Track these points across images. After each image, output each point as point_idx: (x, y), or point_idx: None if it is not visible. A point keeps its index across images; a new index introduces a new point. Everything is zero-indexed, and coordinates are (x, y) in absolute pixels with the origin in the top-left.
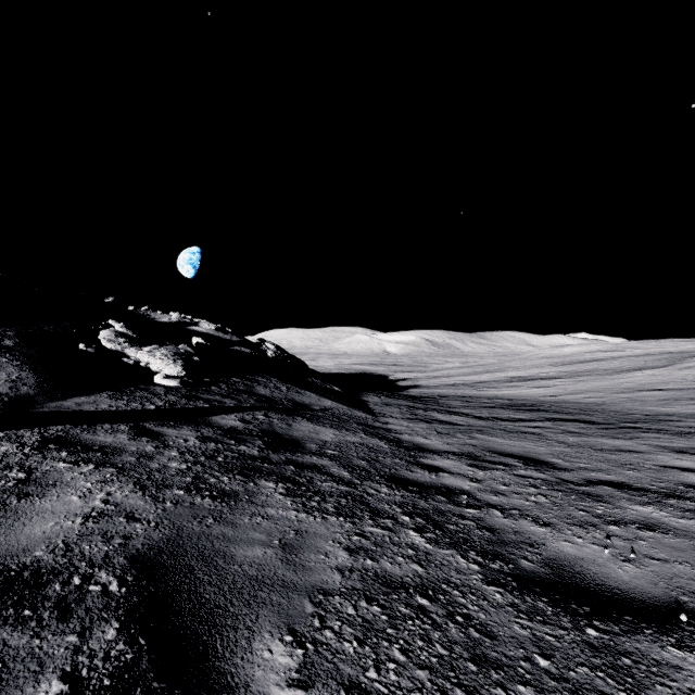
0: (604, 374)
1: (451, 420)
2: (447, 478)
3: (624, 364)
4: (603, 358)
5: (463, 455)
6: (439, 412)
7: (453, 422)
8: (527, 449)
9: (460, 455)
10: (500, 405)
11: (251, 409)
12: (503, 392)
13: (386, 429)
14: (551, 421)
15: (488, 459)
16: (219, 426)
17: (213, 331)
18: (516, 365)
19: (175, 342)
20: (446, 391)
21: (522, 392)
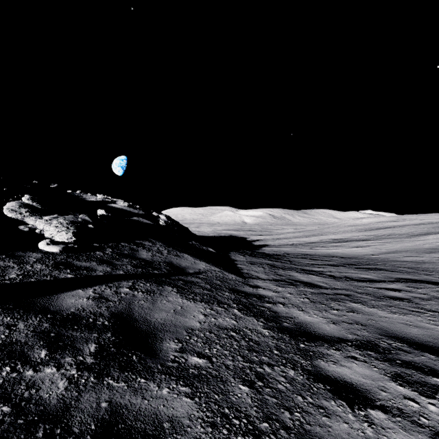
0: (401, 237)
1: (312, 281)
2: (395, 435)
3: (413, 230)
4: (393, 226)
5: (366, 348)
6: (296, 271)
7: (315, 284)
8: (427, 330)
9: (363, 348)
10: (341, 263)
11: (119, 279)
12: (332, 250)
13: (257, 296)
14: (402, 282)
15: (405, 359)
16: (58, 310)
17: (126, 207)
18: (332, 231)
19: (90, 214)
20: (290, 249)
21: (347, 251)
